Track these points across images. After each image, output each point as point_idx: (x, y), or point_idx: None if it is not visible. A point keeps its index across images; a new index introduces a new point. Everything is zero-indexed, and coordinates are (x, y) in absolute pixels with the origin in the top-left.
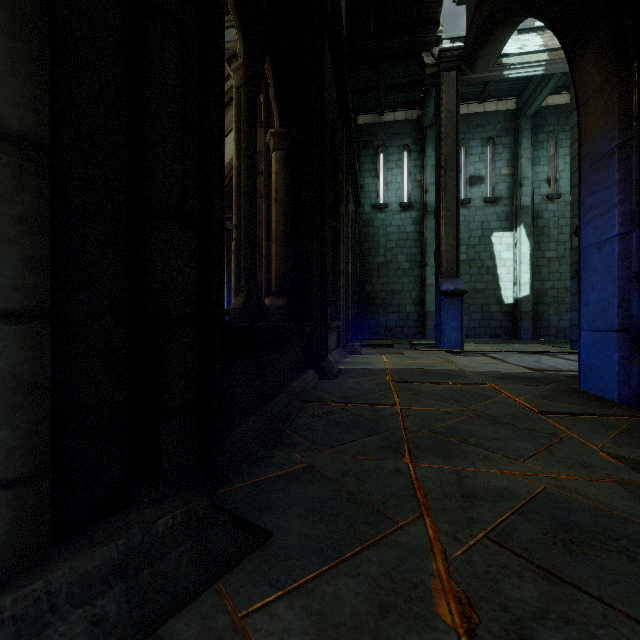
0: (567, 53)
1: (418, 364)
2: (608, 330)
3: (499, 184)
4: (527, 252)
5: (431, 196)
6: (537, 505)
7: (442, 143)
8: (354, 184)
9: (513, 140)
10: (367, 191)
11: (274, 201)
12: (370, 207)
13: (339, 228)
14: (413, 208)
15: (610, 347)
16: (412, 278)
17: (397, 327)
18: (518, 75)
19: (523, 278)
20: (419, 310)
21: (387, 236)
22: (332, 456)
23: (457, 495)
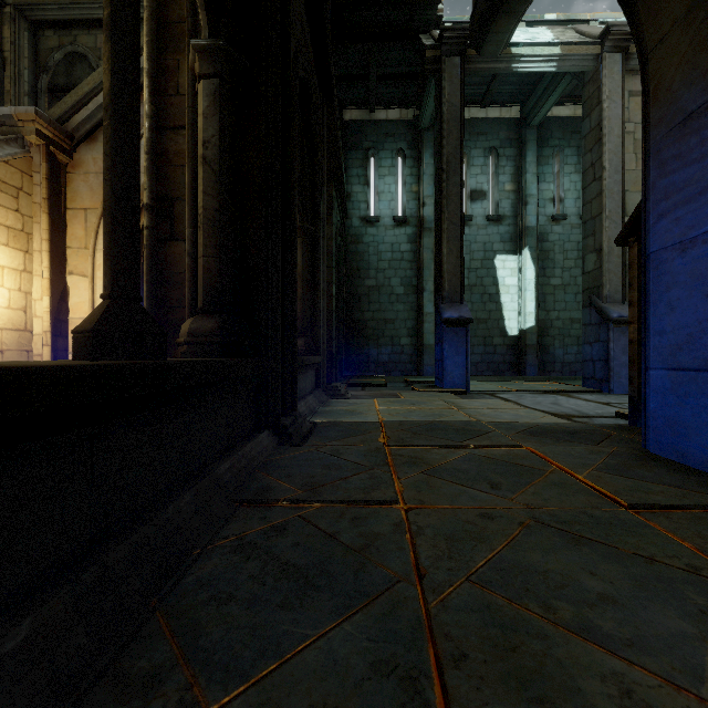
0: None
1: (420, 412)
2: (700, 369)
3: (503, 201)
4: (532, 278)
5: (429, 210)
6: None
7: (444, 142)
8: (339, 188)
9: (517, 152)
10: (355, 201)
11: (201, 160)
12: (359, 220)
13: (318, 234)
14: (409, 223)
15: (704, 394)
16: (407, 305)
17: (390, 362)
18: (528, 70)
19: (528, 307)
20: (415, 342)
21: (379, 255)
22: None
23: None
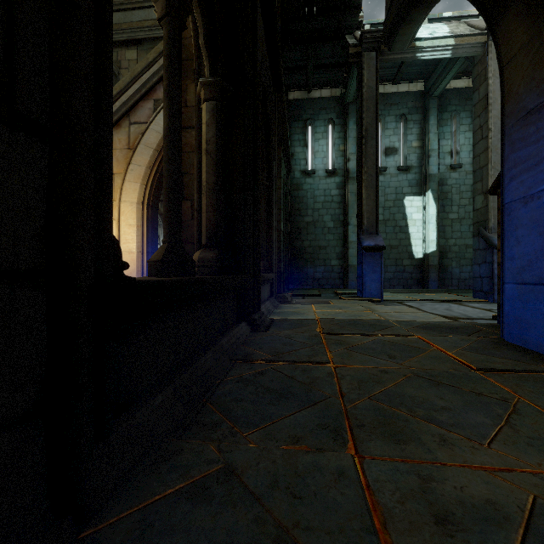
0: (489, 17)
1: (345, 314)
2: (536, 283)
3: (410, 155)
4: (434, 214)
5: (353, 164)
6: (542, 537)
7: (364, 115)
8: (286, 151)
9: (422, 117)
10: (297, 158)
11: (205, 152)
12: (300, 173)
13: (272, 188)
14: (337, 174)
15: (538, 300)
16: (336, 235)
17: (323, 278)
18: (429, 57)
19: (431, 236)
20: (342, 263)
21: (314, 198)
22: (258, 447)
23: (428, 520)
